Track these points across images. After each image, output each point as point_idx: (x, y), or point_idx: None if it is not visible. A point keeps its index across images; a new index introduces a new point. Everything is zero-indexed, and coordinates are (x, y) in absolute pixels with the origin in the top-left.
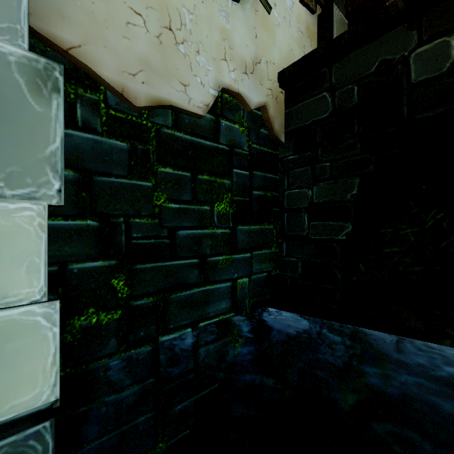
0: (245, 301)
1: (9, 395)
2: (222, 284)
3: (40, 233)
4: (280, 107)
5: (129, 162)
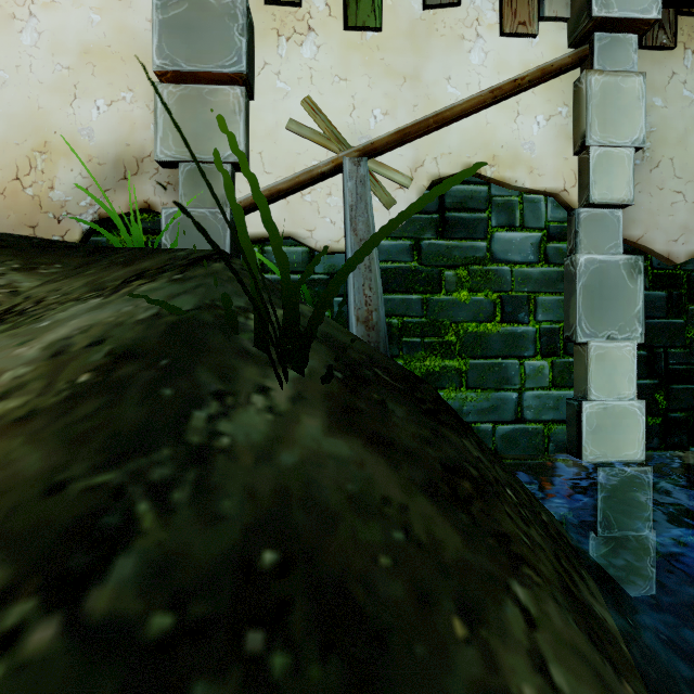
0: None
1: (624, 448)
2: None
3: (633, 360)
4: None
5: (666, 305)
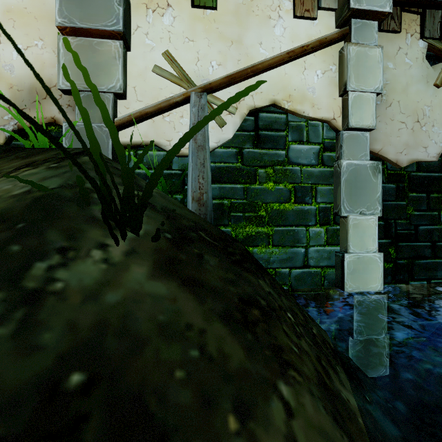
0: None
1: (370, 283)
2: None
3: (375, 227)
4: None
5: (395, 193)
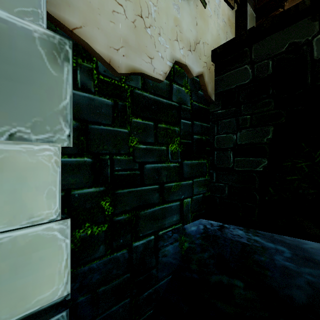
0: (188, 215)
1: (35, 292)
2: (174, 203)
3: (56, 168)
4: (212, 75)
5: (113, 114)
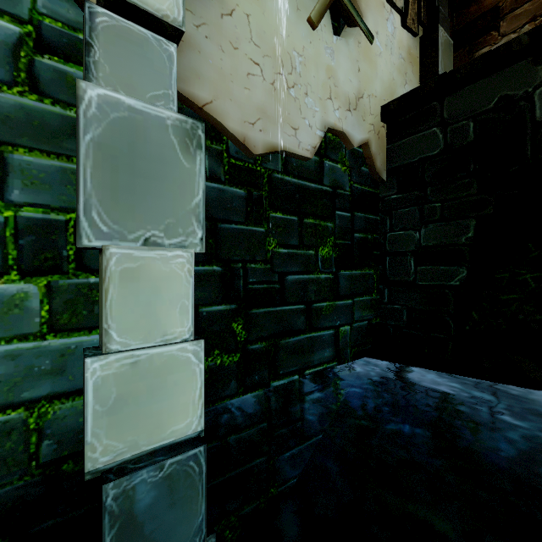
0: (346, 350)
1: (170, 421)
2: (325, 332)
3: (189, 278)
4: (382, 142)
5: (246, 208)
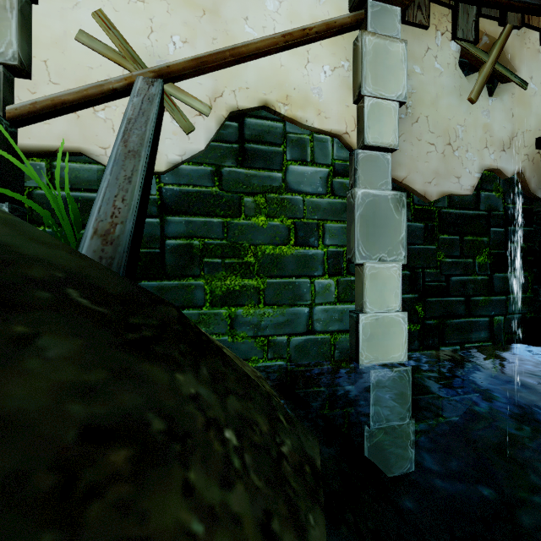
0: (500, 335)
1: (391, 351)
2: (481, 319)
3: (398, 278)
4: (536, 166)
5: (424, 234)
